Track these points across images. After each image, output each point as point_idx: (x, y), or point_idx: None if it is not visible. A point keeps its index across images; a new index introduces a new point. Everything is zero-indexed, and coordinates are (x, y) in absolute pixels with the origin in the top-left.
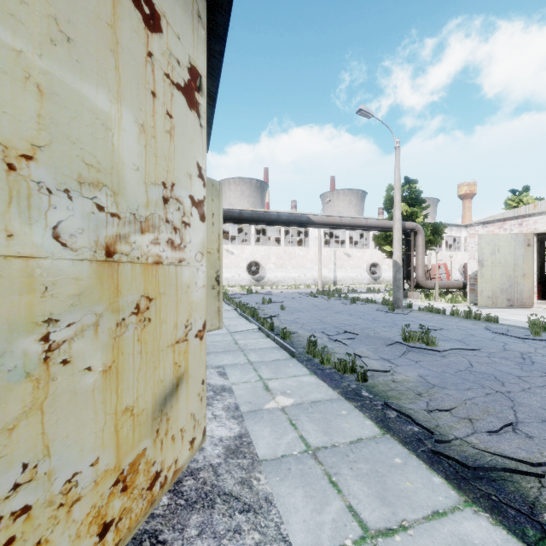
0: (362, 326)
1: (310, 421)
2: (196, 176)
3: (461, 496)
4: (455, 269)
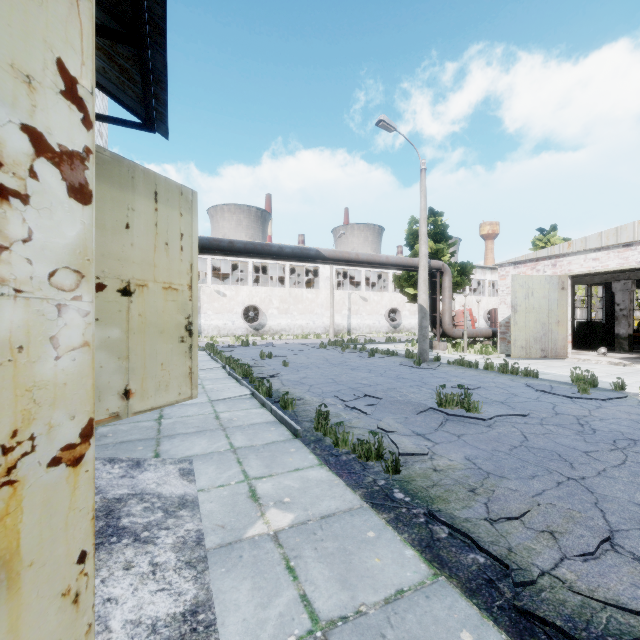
0: (384, 386)
1: (318, 560)
2: (55, 90)
3: None
4: (480, 315)
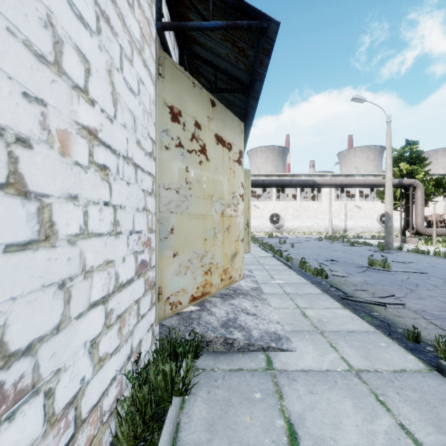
0: (347, 258)
1: (289, 287)
2: (241, 186)
3: (343, 307)
4: None
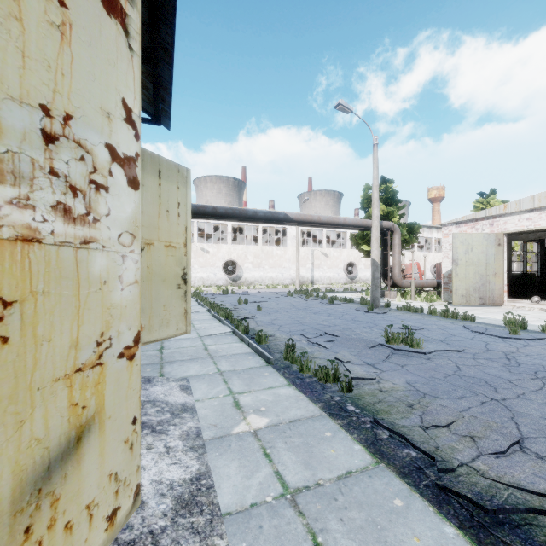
0: (342, 327)
1: (288, 449)
2: (121, 118)
3: None
4: (427, 268)
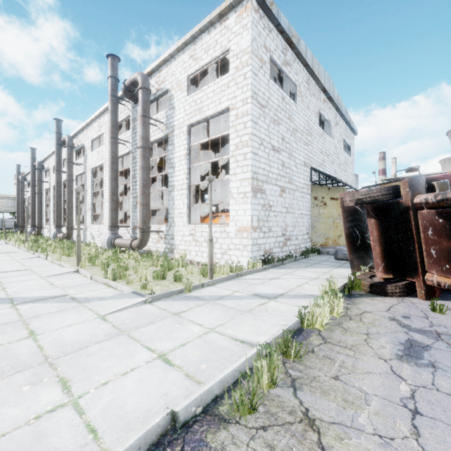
0: None
1: None
2: None
3: None
4: None
